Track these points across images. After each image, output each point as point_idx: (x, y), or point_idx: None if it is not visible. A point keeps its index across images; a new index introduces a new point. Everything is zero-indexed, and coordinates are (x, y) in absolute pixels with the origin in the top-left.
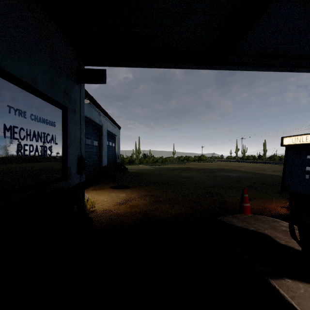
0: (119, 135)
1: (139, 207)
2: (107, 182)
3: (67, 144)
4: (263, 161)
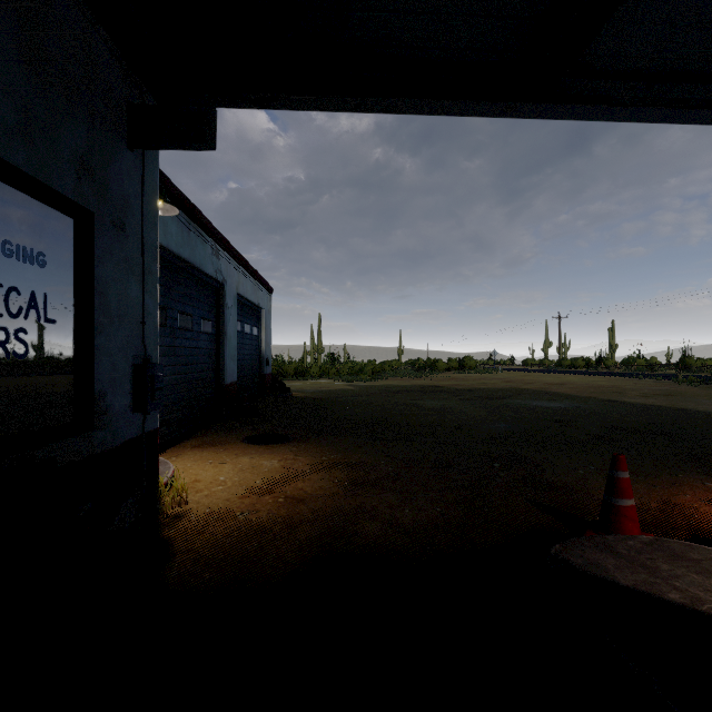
0: (269, 309)
1: (312, 503)
2: (236, 426)
3: (90, 323)
4: (611, 370)
